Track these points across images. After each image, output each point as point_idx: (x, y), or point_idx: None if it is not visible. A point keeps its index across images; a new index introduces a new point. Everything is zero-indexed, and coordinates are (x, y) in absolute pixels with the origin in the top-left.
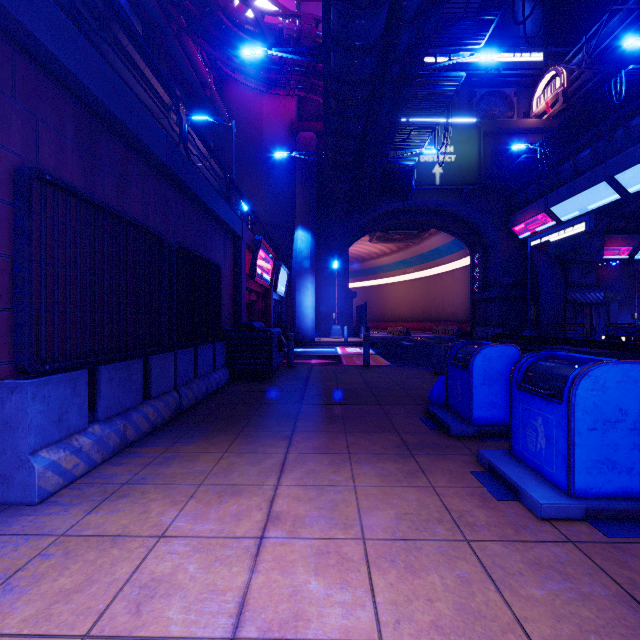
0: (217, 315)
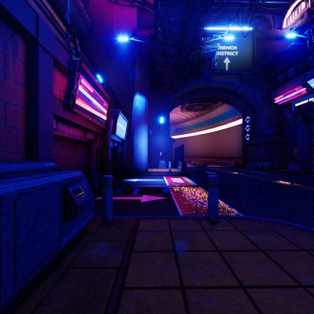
0: None
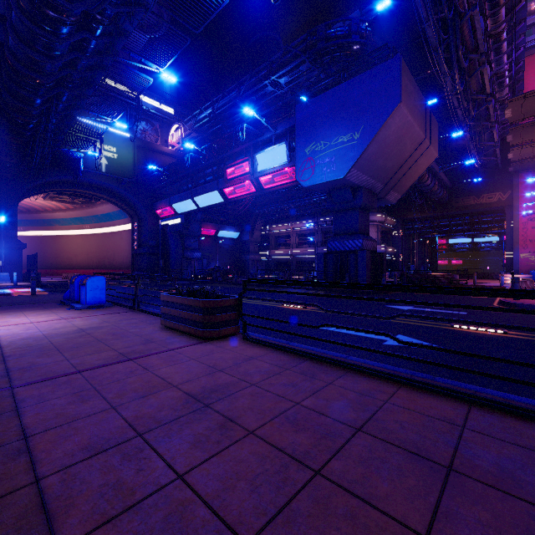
0: None
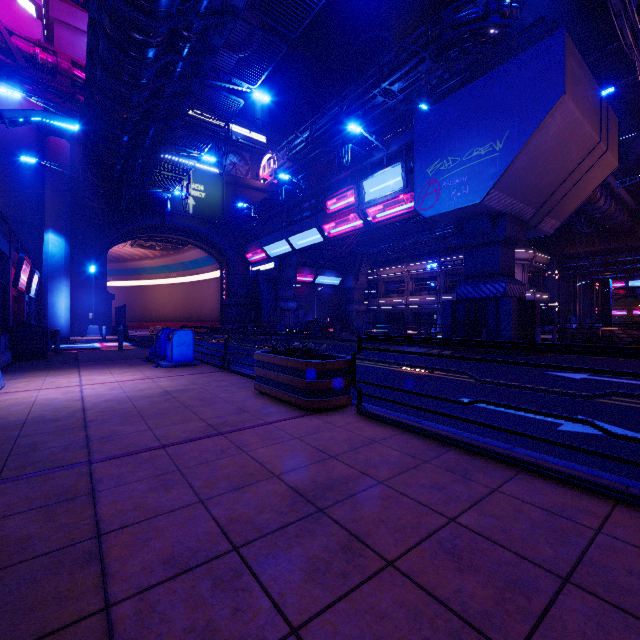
0: (3, 317)
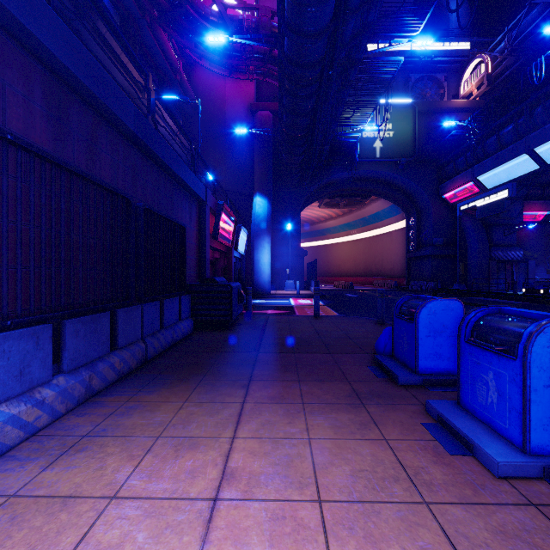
0: (183, 271)
